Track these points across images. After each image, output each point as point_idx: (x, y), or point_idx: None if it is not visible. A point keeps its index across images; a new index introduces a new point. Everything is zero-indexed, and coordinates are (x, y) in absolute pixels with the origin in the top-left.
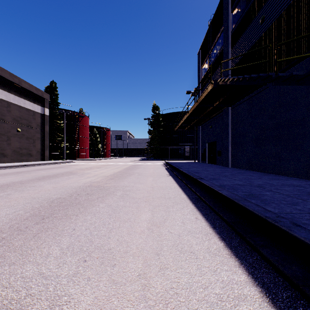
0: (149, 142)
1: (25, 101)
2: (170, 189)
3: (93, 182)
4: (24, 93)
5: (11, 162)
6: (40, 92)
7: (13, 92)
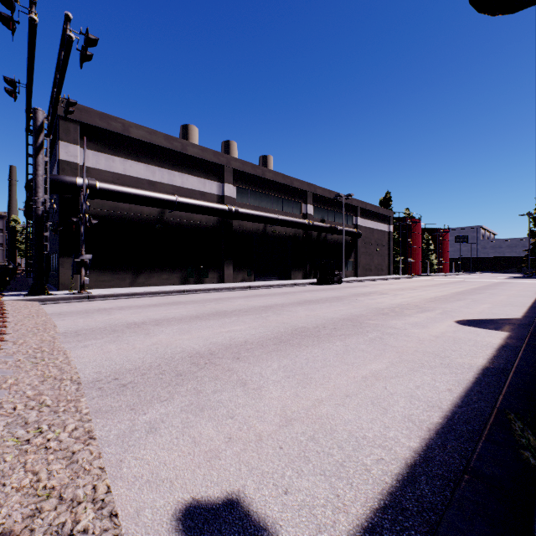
0: (529, 249)
1: (379, 224)
2: (533, 290)
3: (477, 287)
4: (379, 218)
5: (373, 275)
6: (388, 212)
7: (374, 220)
